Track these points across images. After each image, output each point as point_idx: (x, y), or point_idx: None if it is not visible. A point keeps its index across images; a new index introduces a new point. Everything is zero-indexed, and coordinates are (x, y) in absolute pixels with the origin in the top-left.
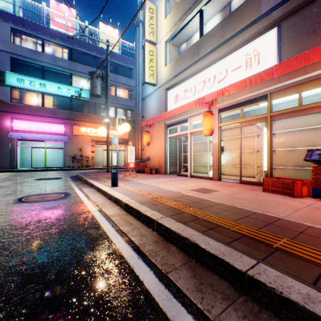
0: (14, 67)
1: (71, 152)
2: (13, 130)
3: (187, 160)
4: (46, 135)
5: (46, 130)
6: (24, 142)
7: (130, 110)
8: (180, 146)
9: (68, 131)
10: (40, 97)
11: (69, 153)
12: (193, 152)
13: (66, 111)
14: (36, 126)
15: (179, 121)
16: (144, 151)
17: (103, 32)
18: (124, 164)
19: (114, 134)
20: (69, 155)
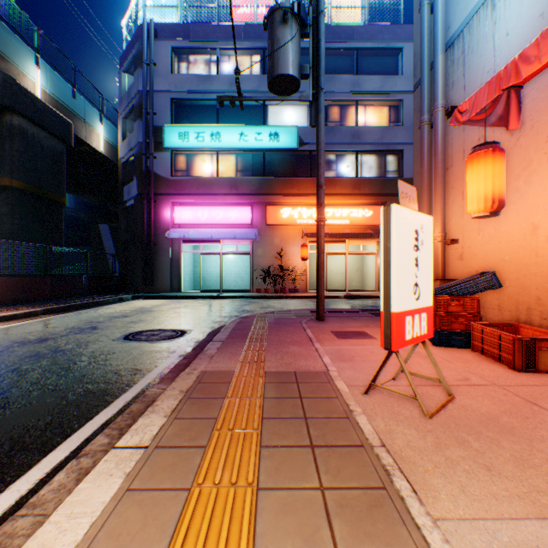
0: (177, 117)
1: (264, 260)
2: (175, 225)
3: None
4: (221, 230)
5: (221, 220)
6: (197, 246)
7: (389, 155)
8: None
9: (257, 219)
10: (213, 160)
11: (259, 262)
12: None
13: (253, 178)
14: (206, 215)
15: None
16: (457, 246)
17: None
18: (374, 287)
19: (349, 217)
20: (259, 267)
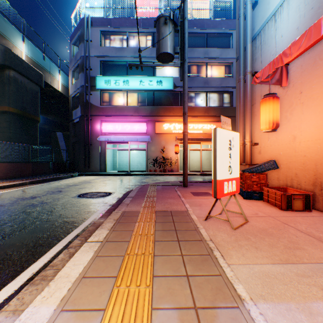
0: (103, 71)
1: (153, 153)
2: (102, 133)
3: None
4: (129, 136)
5: (129, 131)
6: (115, 145)
7: (225, 93)
8: None
9: (150, 130)
10: (124, 96)
11: (151, 155)
12: None
13: (147, 106)
14: (120, 127)
15: None
16: (257, 146)
17: None
18: None
19: (202, 129)
20: (151, 157)
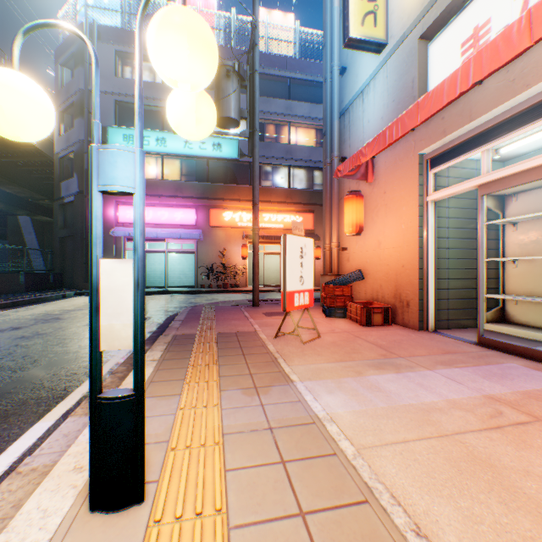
0: (121, 119)
1: (207, 258)
2: (119, 224)
3: (504, 282)
4: (167, 230)
5: (167, 221)
6: None
7: (316, 170)
8: (475, 231)
9: (202, 220)
10: (158, 163)
11: (203, 260)
12: (538, 252)
13: (198, 183)
14: (152, 215)
15: (491, 124)
16: (346, 252)
17: (262, 22)
18: None
19: (284, 222)
20: (203, 265)
